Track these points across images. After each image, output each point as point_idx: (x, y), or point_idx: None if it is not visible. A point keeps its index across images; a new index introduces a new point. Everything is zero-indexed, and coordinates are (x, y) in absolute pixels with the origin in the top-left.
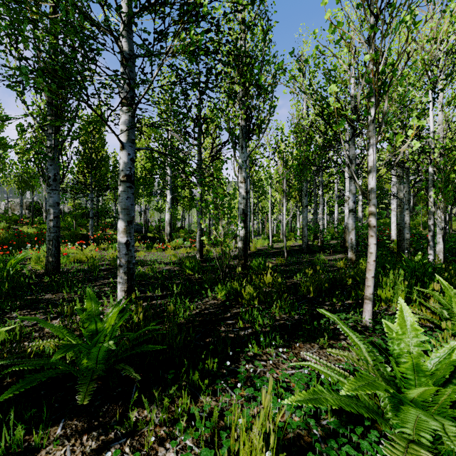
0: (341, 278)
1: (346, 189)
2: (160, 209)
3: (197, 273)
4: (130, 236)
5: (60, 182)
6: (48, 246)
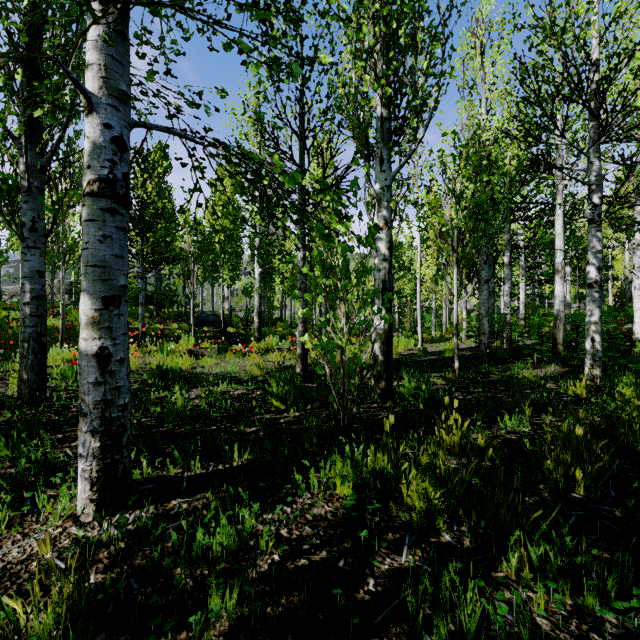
0: (619, 434)
1: (558, 252)
2: (250, 293)
3: (294, 408)
4: (112, 335)
5: (47, 235)
6: (20, 352)
